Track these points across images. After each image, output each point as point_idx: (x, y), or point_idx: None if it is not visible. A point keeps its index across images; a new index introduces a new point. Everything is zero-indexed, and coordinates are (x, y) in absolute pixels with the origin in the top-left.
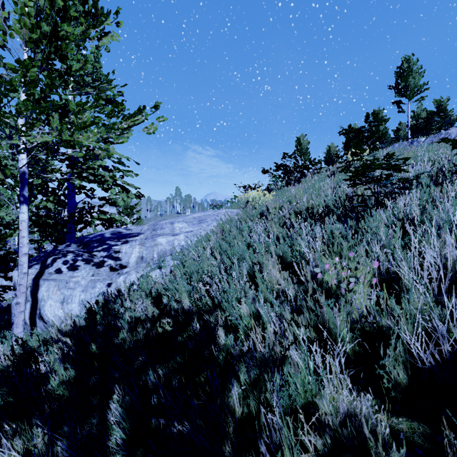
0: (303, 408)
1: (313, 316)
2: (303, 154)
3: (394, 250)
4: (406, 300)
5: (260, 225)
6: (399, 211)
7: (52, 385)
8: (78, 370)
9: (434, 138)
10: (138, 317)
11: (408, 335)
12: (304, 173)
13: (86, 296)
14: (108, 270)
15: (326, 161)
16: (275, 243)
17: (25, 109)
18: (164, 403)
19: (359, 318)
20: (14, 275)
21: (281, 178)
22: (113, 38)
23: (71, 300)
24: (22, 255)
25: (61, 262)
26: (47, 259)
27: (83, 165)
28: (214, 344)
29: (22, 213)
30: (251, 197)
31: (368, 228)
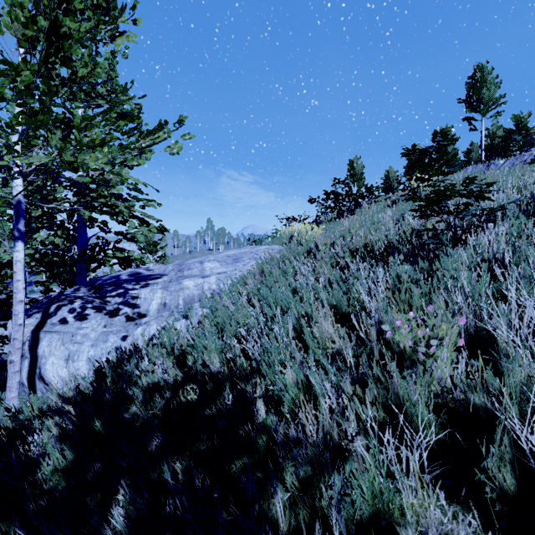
0: (371, 519)
1: (380, 390)
2: (357, 180)
3: (479, 300)
4: (510, 373)
5: (307, 265)
6: (484, 249)
7: (44, 472)
8: (77, 454)
9: (515, 161)
10: (156, 382)
11: (517, 425)
12: (359, 203)
13: (95, 352)
14: (124, 319)
15: (384, 188)
16: (327, 288)
17: (17, 123)
18: (182, 516)
19: (441, 392)
20: (10, 326)
21: (332, 208)
22: (129, 39)
23: (77, 357)
24: (17, 303)
25: (66, 310)
26: (50, 306)
27: (92, 192)
28: (251, 425)
29: (17, 251)
30: (296, 231)
31: (443, 271)
